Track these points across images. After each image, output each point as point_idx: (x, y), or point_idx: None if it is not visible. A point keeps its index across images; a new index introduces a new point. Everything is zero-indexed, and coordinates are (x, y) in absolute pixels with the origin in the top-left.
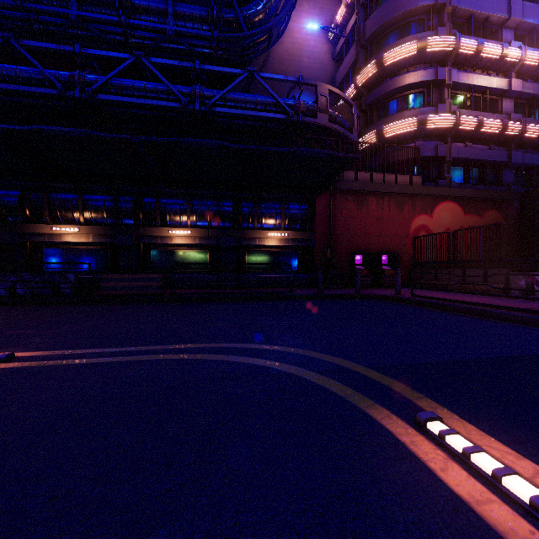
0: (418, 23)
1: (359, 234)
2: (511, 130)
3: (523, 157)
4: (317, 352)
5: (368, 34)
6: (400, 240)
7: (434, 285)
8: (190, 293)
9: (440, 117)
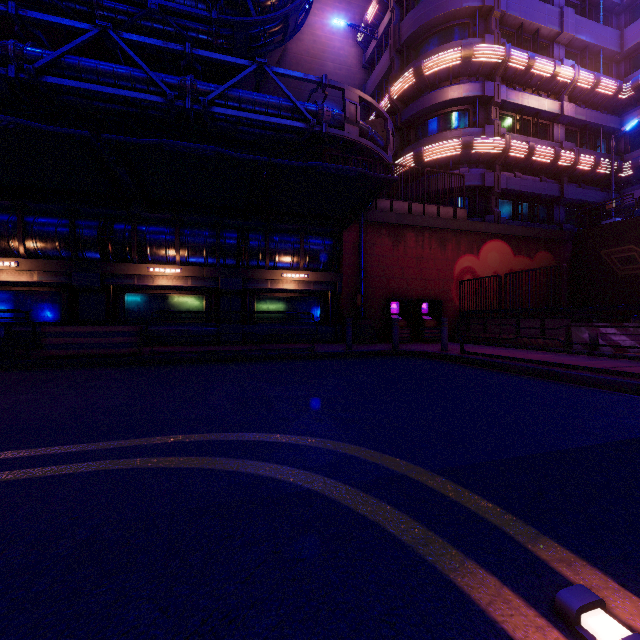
0: (463, 27)
1: (395, 277)
2: (564, 160)
3: (575, 192)
4: (355, 445)
5: (405, 37)
6: (443, 285)
7: (482, 339)
8: (177, 352)
9: (488, 140)
